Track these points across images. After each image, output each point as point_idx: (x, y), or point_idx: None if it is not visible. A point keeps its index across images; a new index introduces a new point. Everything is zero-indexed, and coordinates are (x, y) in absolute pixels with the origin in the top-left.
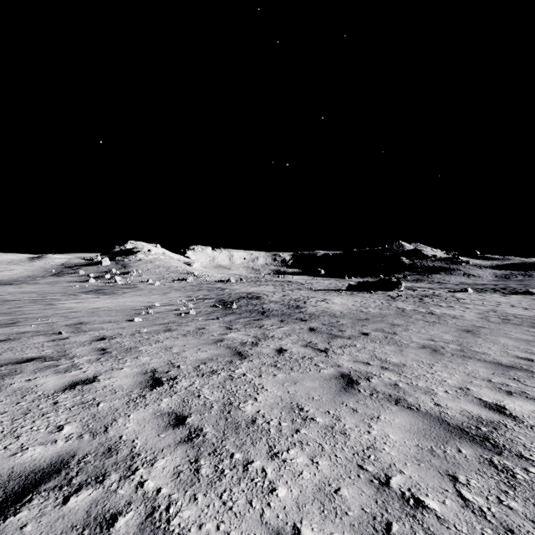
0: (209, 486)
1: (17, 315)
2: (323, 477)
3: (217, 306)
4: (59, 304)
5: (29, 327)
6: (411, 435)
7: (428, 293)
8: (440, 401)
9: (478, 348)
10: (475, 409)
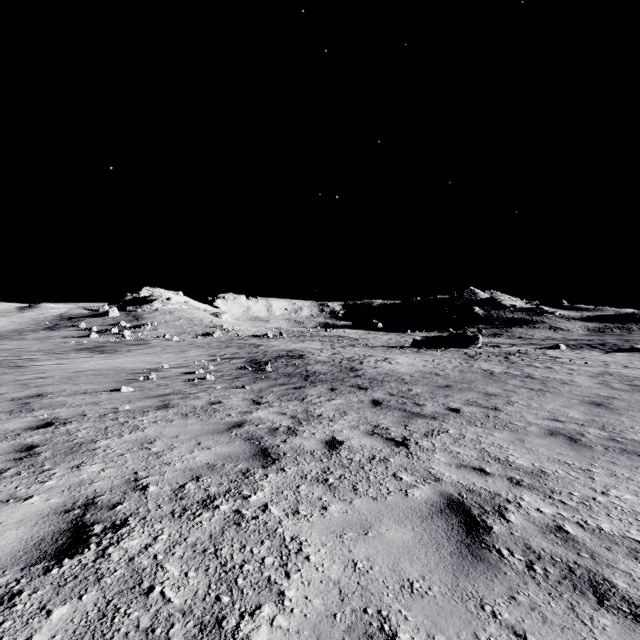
0: None
1: None
2: None
3: (246, 368)
4: (31, 366)
5: None
6: None
7: (512, 351)
8: None
9: (634, 434)
10: None
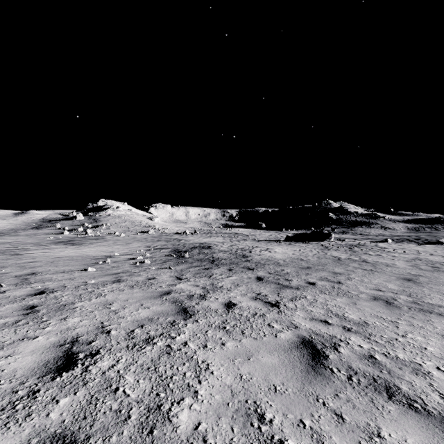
0: None
1: None
2: None
3: (172, 255)
4: (25, 254)
5: None
6: None
7: (355, 243)
8: None
9: (430, 299)
10: None
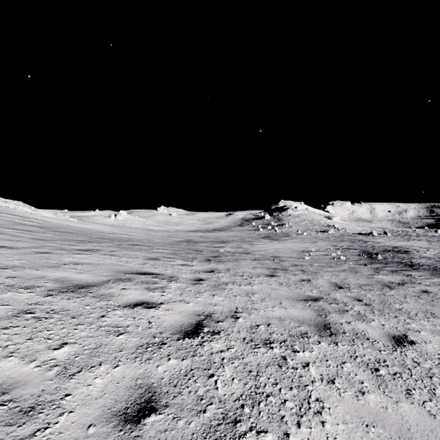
0: (379, 315)
1: (244, 249)
2: (437, 329)
3: (362, 255)
4: (256, 244)
5: (256, 255)
6: None
7: None
8: None
9: None
10: None
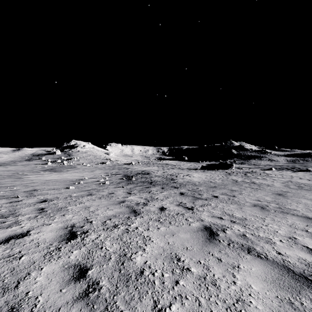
0: None
1: None
2: None
3: (123, 179)
4: (25, 178)
5: None
6: (269, 285)
7: (249, 171)
8: (280, 250)
9: (290, 206)
10: (307, 256)
